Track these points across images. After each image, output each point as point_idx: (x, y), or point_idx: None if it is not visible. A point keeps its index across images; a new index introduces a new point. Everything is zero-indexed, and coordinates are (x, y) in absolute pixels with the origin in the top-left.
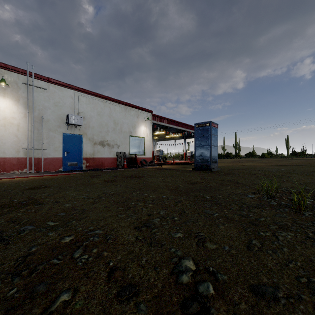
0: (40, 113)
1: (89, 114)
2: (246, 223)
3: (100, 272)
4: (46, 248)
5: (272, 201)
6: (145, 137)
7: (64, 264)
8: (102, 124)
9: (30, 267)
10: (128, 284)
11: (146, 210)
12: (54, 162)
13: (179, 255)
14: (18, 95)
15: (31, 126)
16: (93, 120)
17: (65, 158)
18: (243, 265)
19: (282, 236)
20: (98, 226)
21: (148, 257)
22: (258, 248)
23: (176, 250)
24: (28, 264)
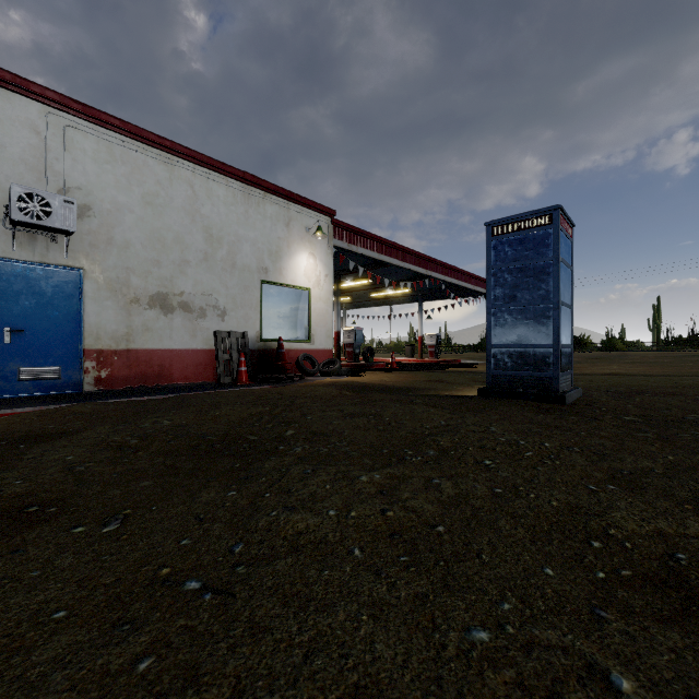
0: None
1: (109, 200)
2: None
3: None
4: None
5: None
6: (311, 288)
7: None
8: (163, 236)
9: None
10: None
11: None
12: None
13: None
14: None
15: None
16: (126, 221)
17: (6, 353)
18: None
19: None
20: None
21: None
22: None
23: None
24: None
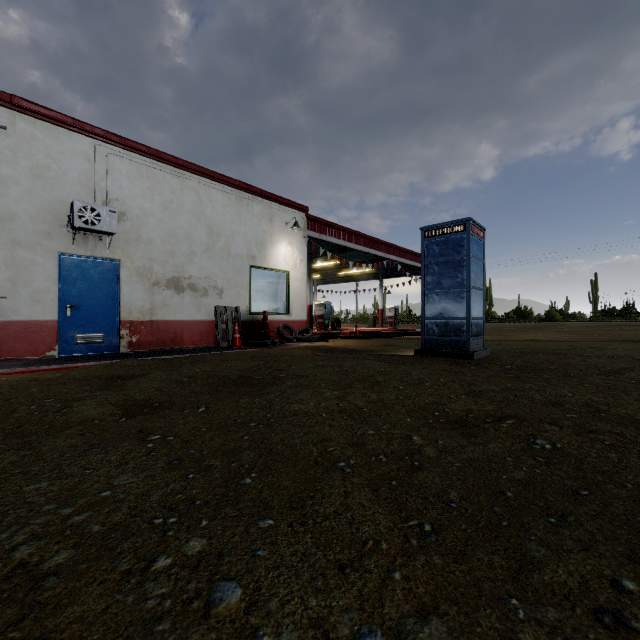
0: None
1: (138, 207)
2: None
3: None
4: None
5: None
6: (289, 271)
7: None
8: (176, 233)
9: None
10: None
11: None
12: (33, 333)
13: None
14: None
15: None
16: (150, 223)
17: (68, 323)
18: None
19: None
20: None
21: None
22: None
23: None
24: None
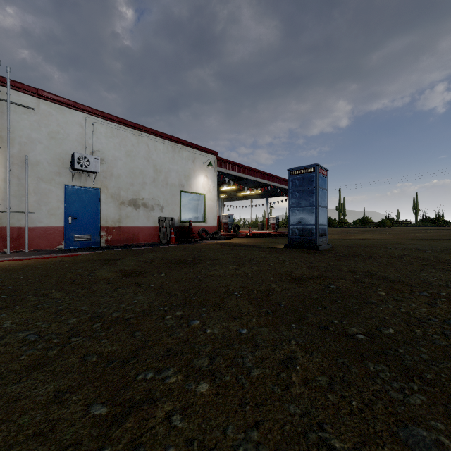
0: (23, 151)
1: (111, 155)
2: None
3: None
4: None
5: None
6: (206, 194)
7: None
8: (134, 171)
9: None
10: None
11: (183, 442)
12: (49, 234)
13: None
14: None
15: (6, 171)
16: (118, 165)
17: (69, 228)
18: None
19: None
20: None
21: None
22: None
23: None
24: None
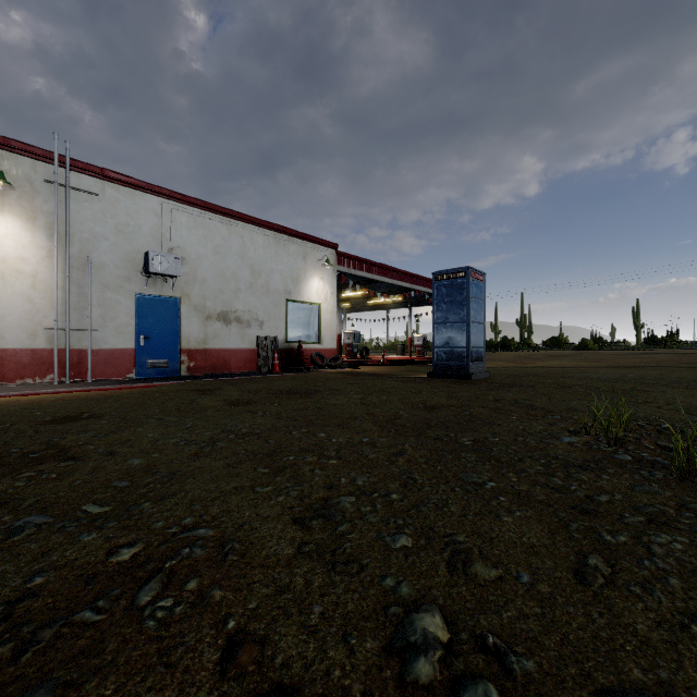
0: (84, 250)
1: (195, 252)
2: (565, 508)
3: (200, 649)
4: (69, 577)
5: (621, 451)
6: (321, 303)
7: (111, 623)
8: (225, 273)
9: (22, 632)
10: (274, 686)
11: (324, 476)
12: (117, 359)
13: (405, 598)
14: (34, 207)
15: (64, 277)
16: (204, 266)
17: (141, 351)
18: (573, 626)
19: (661, 543)
20: (204, 517)
21: (327, 604)
22: (604, 578)
23: (397, 582)
24: (17, 623)
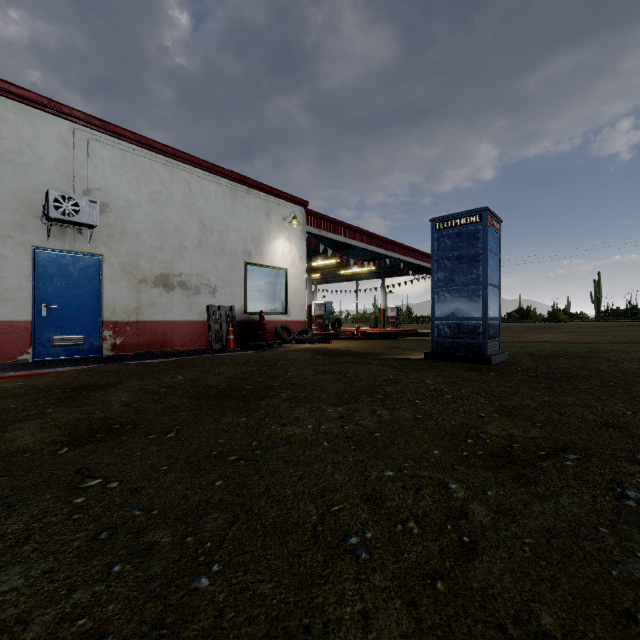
0: None
1: (123, 198)
2: None
3: None
4: None
5: None
6: (288, 268)
7: None
8: (165, 227)
9: None
10: None
11: None
12: (2, 334)
13: None
14: None
15: None
16: (136, 215)
17: (43, 324)
18: None
19: None
20: None
21: None
22: None
23: None
24: None
